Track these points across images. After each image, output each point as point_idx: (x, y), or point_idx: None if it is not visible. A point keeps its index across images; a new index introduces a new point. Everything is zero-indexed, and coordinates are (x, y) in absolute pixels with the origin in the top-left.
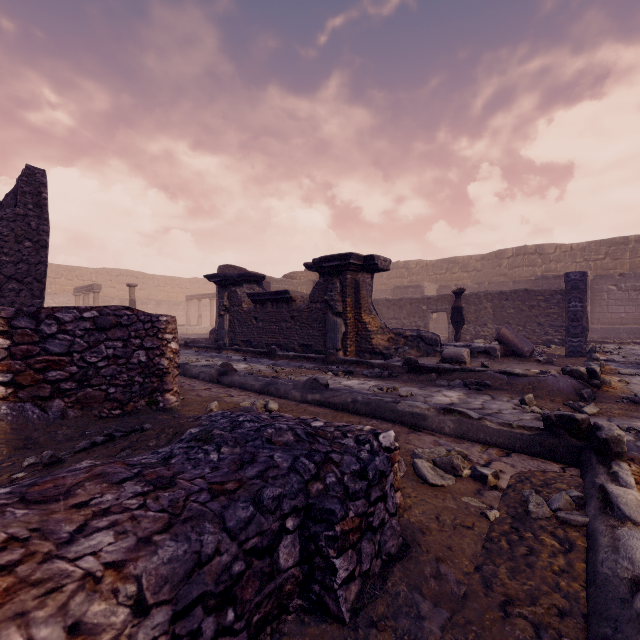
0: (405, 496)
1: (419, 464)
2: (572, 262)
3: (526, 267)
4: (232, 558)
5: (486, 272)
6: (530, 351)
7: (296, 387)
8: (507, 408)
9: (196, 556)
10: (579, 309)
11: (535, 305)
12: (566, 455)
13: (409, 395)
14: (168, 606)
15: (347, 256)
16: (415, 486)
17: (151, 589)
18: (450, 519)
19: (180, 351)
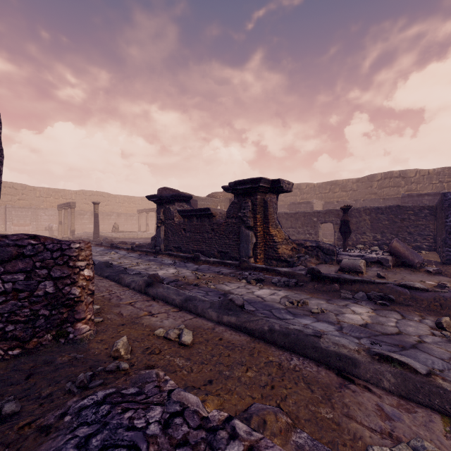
0: None
1: None
2: (429, 183)
3: (392, 187)
4: None
5: (360, 191)
6: (420, 262)
7: (213, 306)
8: (426, 333)
9: None
10: None
11: (406, 218)
12: None
13: (320, 311)
14: None
15: (257, 180)
16: None
17: None
18: None
19: (127, 254)
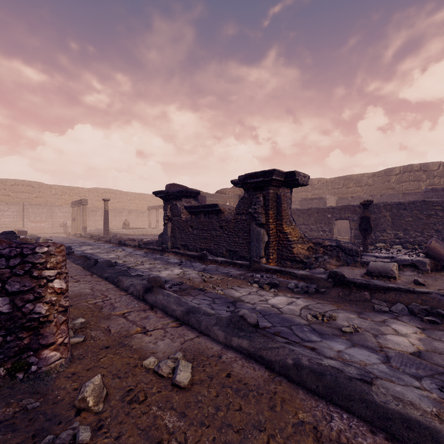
0: None
1: None
2: None
3: (412, 182)
4: None
5: (376, 186)
6: None
7: (219, 322)
8: None
9: None
10: None
11: (433, 214)
12: None
13: (353, 330)
14: None
15: (270, 172)
16: None
17: None
18: None
19: (133, 252)
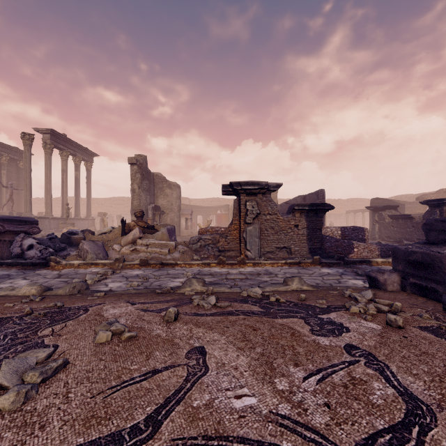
0: None
1: None
2: None
3: None
4: (384, 249)
5: None
6: None
7: None
8: None
9: (381, 247)
10: None
11: None
12: None
13: None
14: (380, 250)
15: (441, 200)
16: None
17: (378, 248)
18: None
19: None
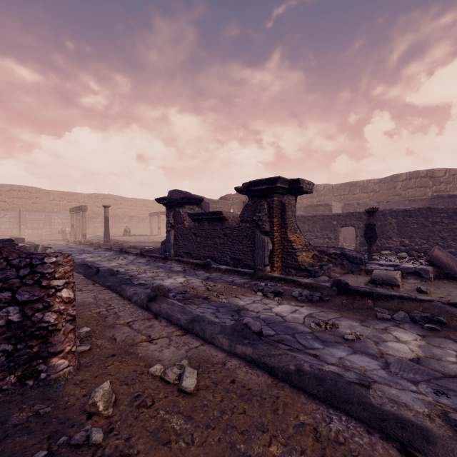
0: None
1: None
2: None
3: (418, 188)
4: None
5: (383, 193)
6: None
7: (223, 331)
8: None
9: None
10: None
11: (438, 221)
12: None
13: (355, 338)
14: None
15: (274, 180)
16: None
17: None
18: None
19: (135, 260)
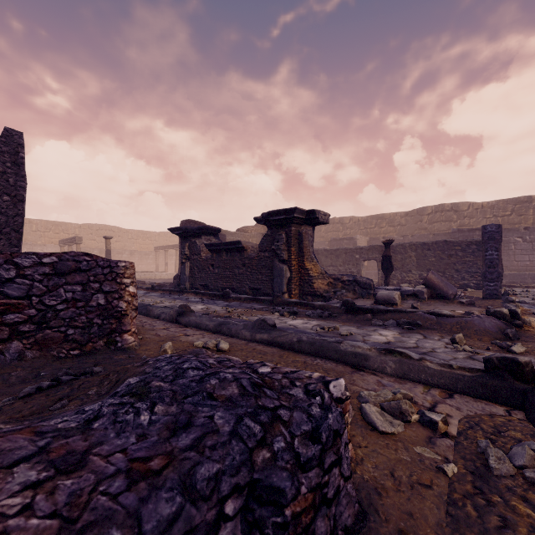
0: (355, 446)
1: (367, 409)
2: (483, 218)
3: (443, 222)
4: None
5: (409, 226)
6: (454, 294)
7: (246, 327)
8: (440, 347)
9: None
10: (495, 257)
11: (453, 254)
12: (510, 397)
13: (348, 334)
14: None
15: (292, 210)
16: (365, 434)
17: None
18: (406, 475)
19: (147, 294)
